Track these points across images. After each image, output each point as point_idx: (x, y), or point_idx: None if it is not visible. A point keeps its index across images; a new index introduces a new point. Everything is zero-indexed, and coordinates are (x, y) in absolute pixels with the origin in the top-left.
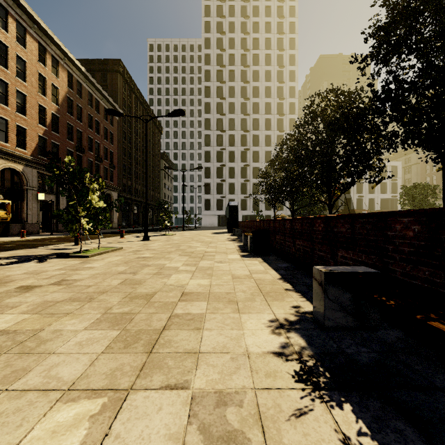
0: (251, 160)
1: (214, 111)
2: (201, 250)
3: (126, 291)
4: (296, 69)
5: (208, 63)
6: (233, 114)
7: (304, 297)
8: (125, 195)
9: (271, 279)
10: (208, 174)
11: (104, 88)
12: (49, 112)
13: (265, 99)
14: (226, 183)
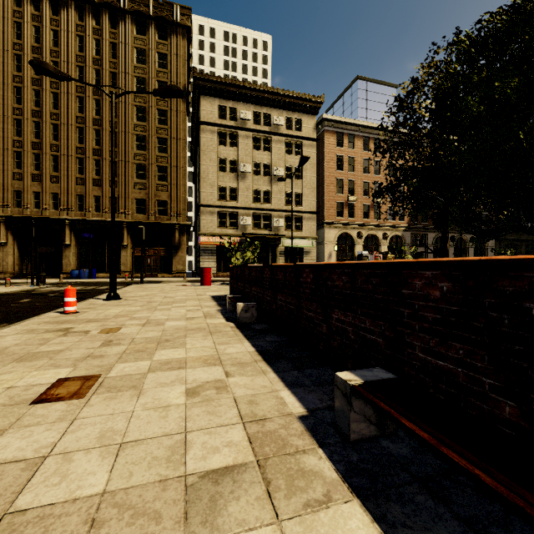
0: None
1: None
2: None
3: None
4: None
5: None
6: None
7: None
8: (508, 236)
9: None
10: None
11: None
12: None
13: None
14: None
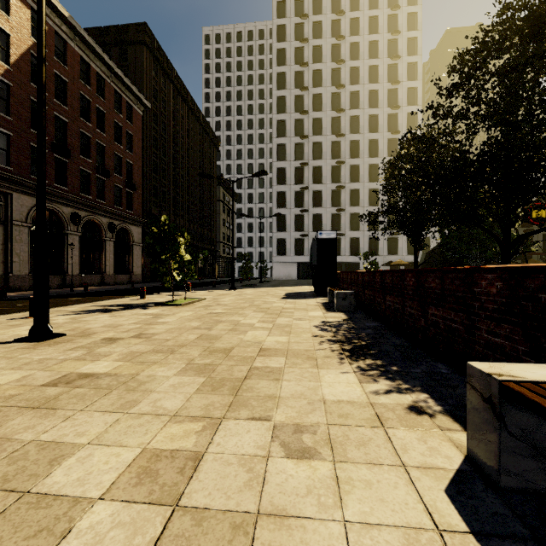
0: (347, 179)
1: (291, 109)
2: None
3: None
4: (419, 36)
5: (283, 39)
6: (320, 111)
7: None
8: None
9: None
10: (282, 203)
11: (124, 70)
12: None
13: (370, 86)
14: (309, 214)
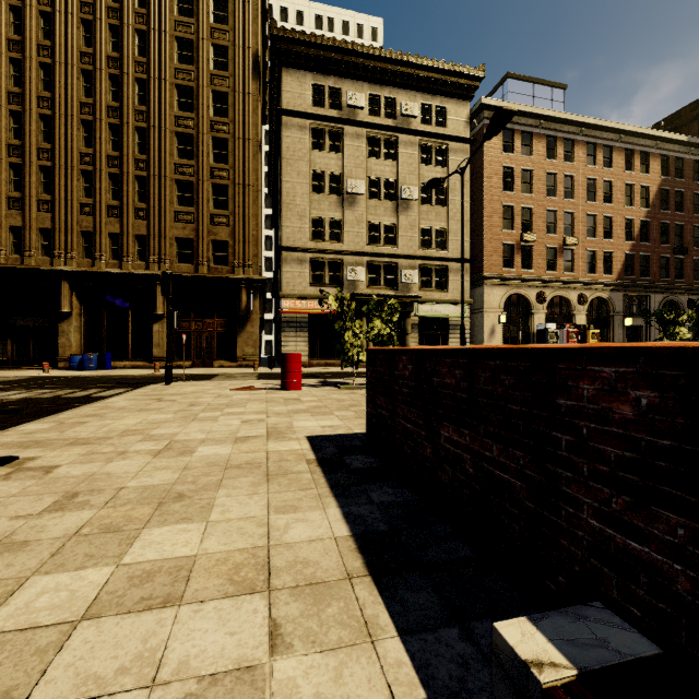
0: None
1: None
2: None
3: None
4: None
5: None
6: None
7: None
8: None
9: None
10: None
11: None
12: (636, 221)
13: None
14: None
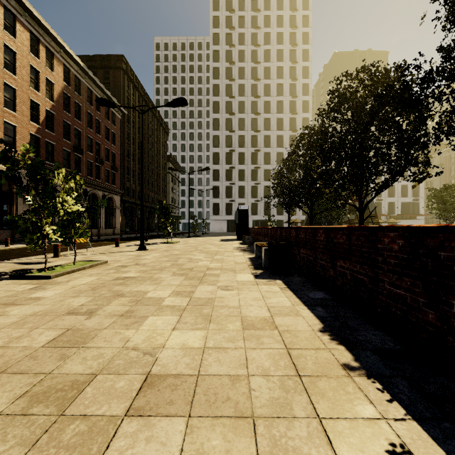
0: (262, 162)
1: (223, 111)
2: (203, 266)
3: (40, 370)
4: (310, 65)
5: (217, 60)
6: (243, 113)
7: (397, 402)
8: (129, 199)
9: (308, 333)
10: (216, 177)
11: (106, 86)
12: (43, 108)
13: (277, 97)
14: (235, 186)
